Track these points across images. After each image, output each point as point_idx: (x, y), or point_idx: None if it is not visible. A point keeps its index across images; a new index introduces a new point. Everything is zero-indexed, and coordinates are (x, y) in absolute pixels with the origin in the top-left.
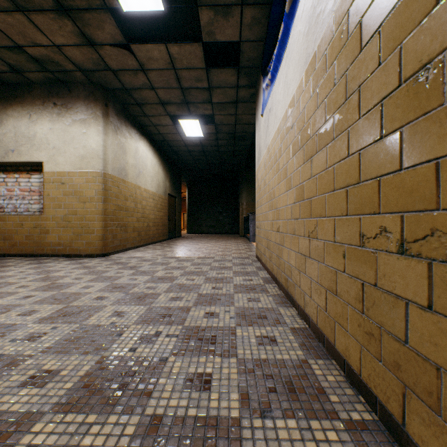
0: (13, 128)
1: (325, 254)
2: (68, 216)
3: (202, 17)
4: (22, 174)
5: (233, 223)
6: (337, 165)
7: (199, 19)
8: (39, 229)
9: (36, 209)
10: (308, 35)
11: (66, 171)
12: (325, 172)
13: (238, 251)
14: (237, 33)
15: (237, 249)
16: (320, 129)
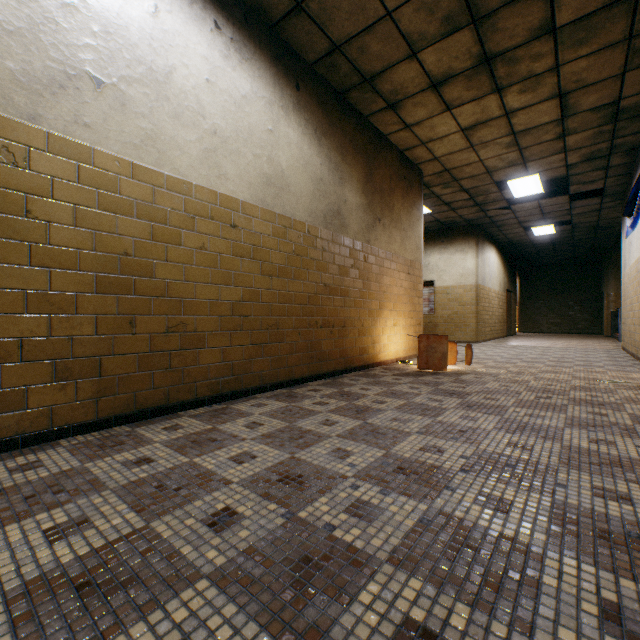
0: None
1: None
2: (451, 315)
3: (571, 188)
4: None
5: (591, 320)
6: None
7: (568, 189)
8: (431, 324)
9: (425, 311)
10: None
11: (449, 285)
12: None
13: (601, 346)
14: (600, 186)
15: (599, 345)
16: None
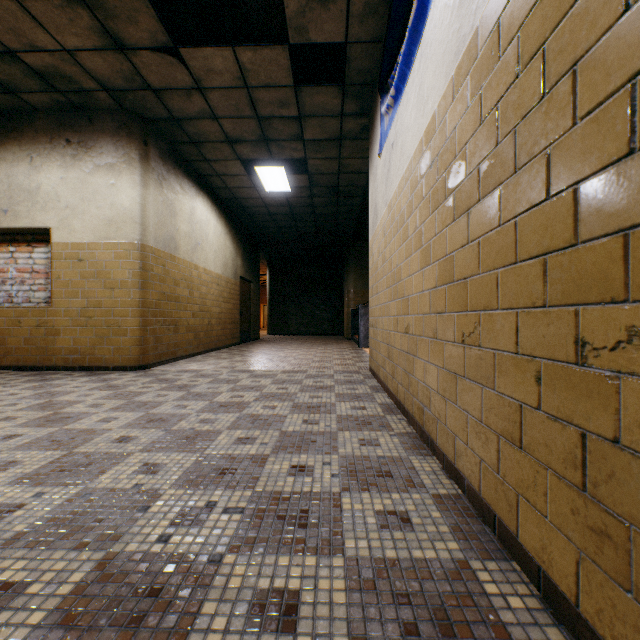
0: (6, 178)
1: (497, 374)
2: (89, 309)
3: (289, 4)
4: (20, 247)
5: (335, 320)
6: (523, 216)
7: (283, 7)
8: (45, 328)
9: (41, 299)
10: (462, 7)
11: (85, 242)
12: (496, 232)
13: (343, 361)
14: (341, 30)
15: (341, 358)
16: (487, 159)
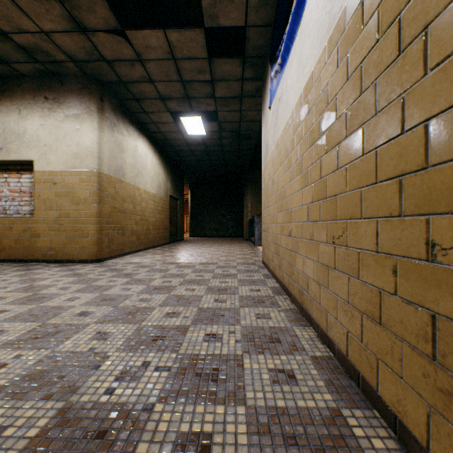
0: (1, 124)
1: (361, 267)
2: (60, 218)
3: None
4: (11, 174)
5: (237, 226)
6: (382, 147)
7: (200, 0)
8: (29, 232)
9: (27, 211)
10: None
11: (58, 170)
12: (360, 160)
13: (243, 255)
14: (242, 17)
15: (241, 254)
16: (353, 105)
